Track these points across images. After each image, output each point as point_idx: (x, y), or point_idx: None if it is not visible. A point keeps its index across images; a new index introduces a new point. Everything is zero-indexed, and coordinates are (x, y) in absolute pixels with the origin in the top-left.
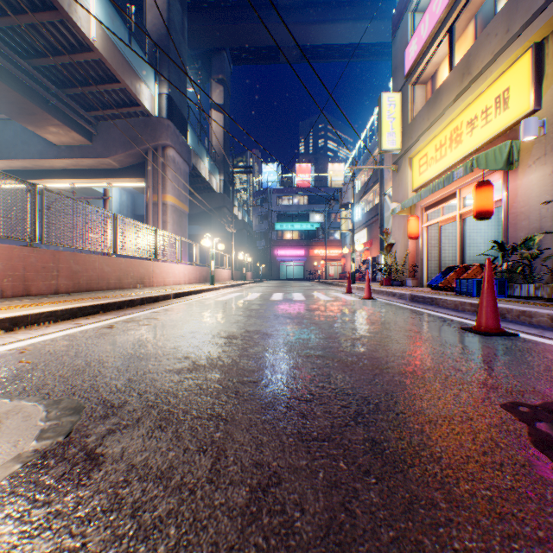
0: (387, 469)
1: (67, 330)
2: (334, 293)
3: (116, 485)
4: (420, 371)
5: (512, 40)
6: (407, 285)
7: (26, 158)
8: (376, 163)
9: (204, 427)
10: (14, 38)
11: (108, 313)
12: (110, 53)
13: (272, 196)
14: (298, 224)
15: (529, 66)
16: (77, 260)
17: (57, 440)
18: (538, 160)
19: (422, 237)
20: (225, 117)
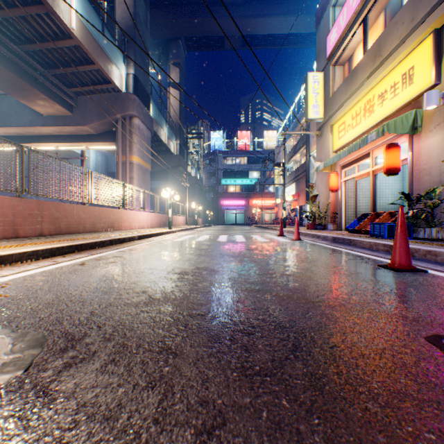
0: (328, 408)
1: (46, 267)
2: (269, 235)
3: (63, 426)
4: (348, 305)
5: (417, 26)
6: (328, 229)
7: (19, 126)
8: (303, 130)
9: (154, 361)
10: (8, 28)
11: (82, 252)
12: (86, 40)
13: (219, 157)
14: (239, 179)
15: (430, 48)
16: (58, 208)
17: (15, 374)
18: (438, 125)
19: (340, 189)
20: (180, 94)
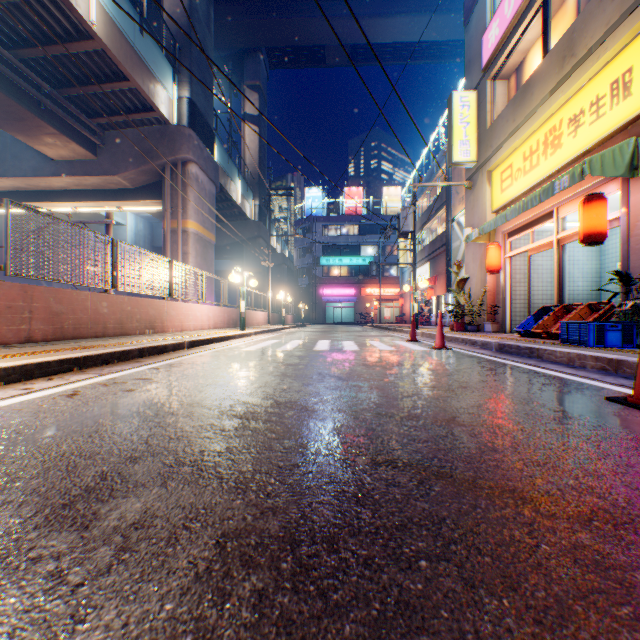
0: None
1: (1, 401)
2: (394, 340)
3: None
4: (620, 514)
5: (639, 1)
6: (485, 330)
7: (17, 176)
8: (445, 179)
9: None
10: None
11: (86, 370)
12: (115, 42)
13: (317, 225)
14: (347, 258)
15: None
16: (59, 298)
17: None
18: None
19: (504, 270)
20: (260, 131)
